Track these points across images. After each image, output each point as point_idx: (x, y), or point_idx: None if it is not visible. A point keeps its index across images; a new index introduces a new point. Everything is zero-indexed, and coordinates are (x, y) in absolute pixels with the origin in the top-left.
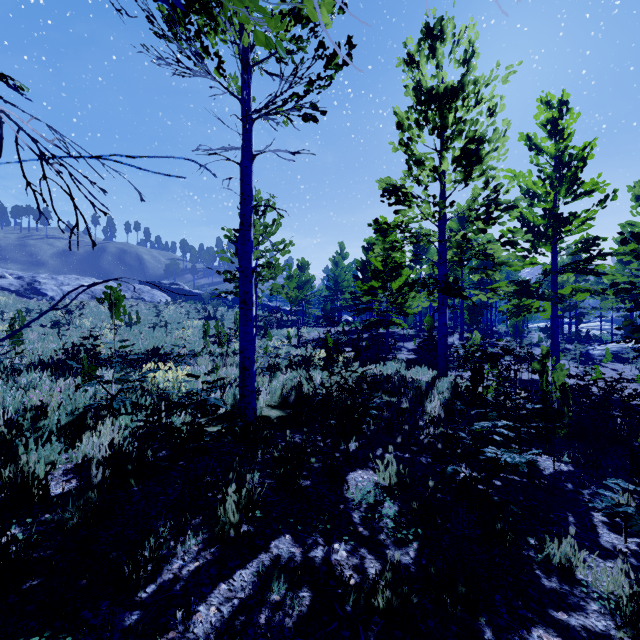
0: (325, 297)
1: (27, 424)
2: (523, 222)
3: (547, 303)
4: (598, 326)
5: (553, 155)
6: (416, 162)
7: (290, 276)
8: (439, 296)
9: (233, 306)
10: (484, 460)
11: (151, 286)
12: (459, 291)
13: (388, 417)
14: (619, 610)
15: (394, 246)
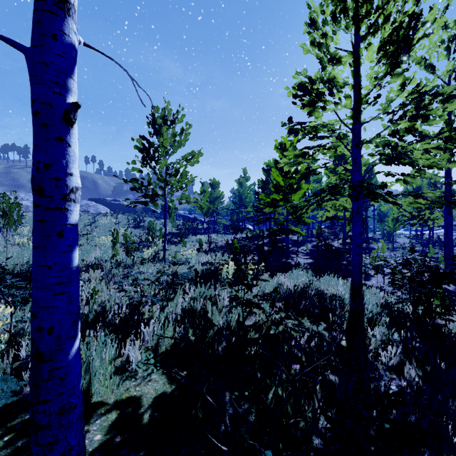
0: (232, 210)
1: None
2: (419, 136)
3: (438, 213)
4: (442, 233)
5: (448, 73)
6: (331, 59)
7: (203, 191)
8: (353, 204)
9: (161, 217)
10: None
11: (97, 202)
12: (391, 196)
13: (335, 382)
14: None
15: (305, 152)
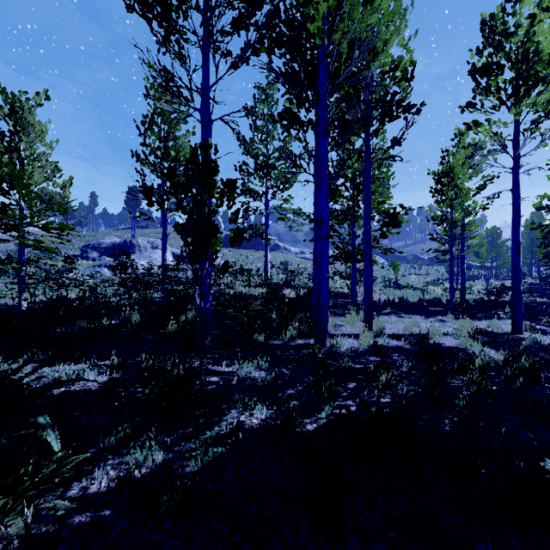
0: None
1: (412, 294)
2: None
3: None
4: None
5: None
6: None
7: (480, 244)
8: None
9: (428, 264)
10: (528, 302)
11: None
12: None
13: None
14: (543, 320)
15: (549, 233)
